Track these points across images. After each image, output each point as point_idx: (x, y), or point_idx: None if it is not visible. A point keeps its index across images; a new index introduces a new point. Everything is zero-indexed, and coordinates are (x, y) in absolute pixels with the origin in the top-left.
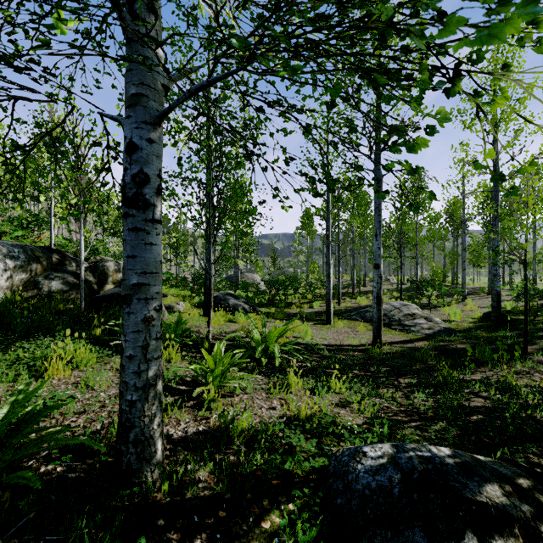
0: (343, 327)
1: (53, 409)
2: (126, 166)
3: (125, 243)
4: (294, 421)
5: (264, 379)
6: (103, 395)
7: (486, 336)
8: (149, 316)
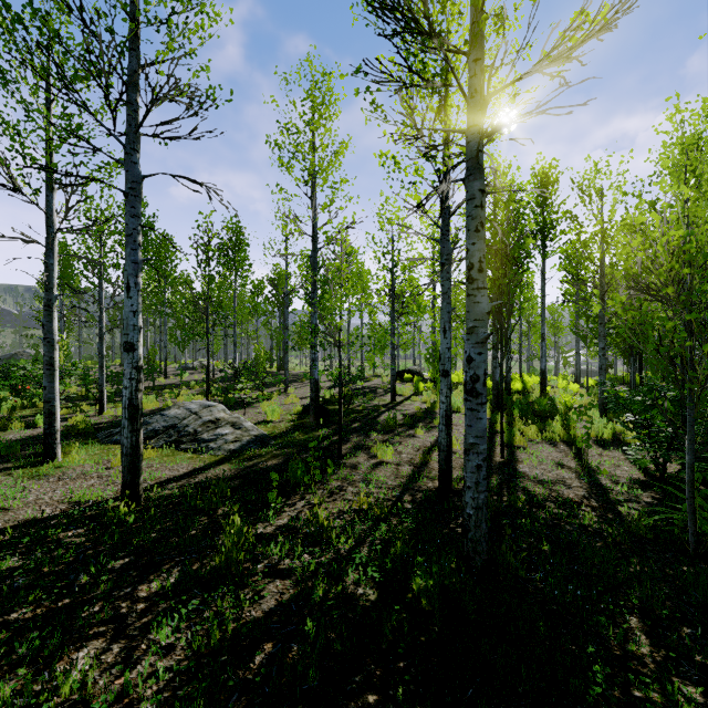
0: (81, 465)
1: None
2: None
3: None
4: None
5: None
6: None
7: (304, 439)
8: None
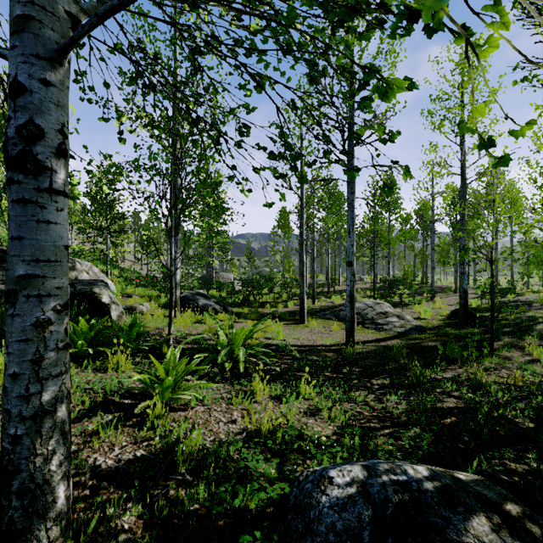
0: (317, 327)
1: None
2: (10, 115)
3: (9, 220)
4: (256, 436)
5: (226, 387)
6: None
7: (455, 333)
8: (44, 320)
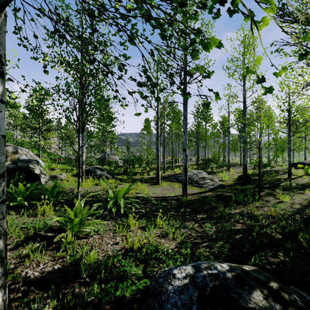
0: (166, 186)
1: None
2: None
3: None
4: (130, 251)
5: (113, 223)
6: None
7: (240, 188)
8: None
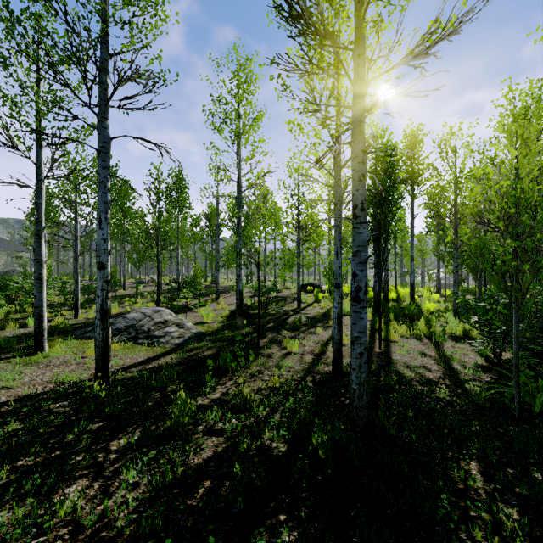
0: (63, 355)
1: None
2: None
3: None
4: None
5: None
6: None
7: (231, 335)
8: None
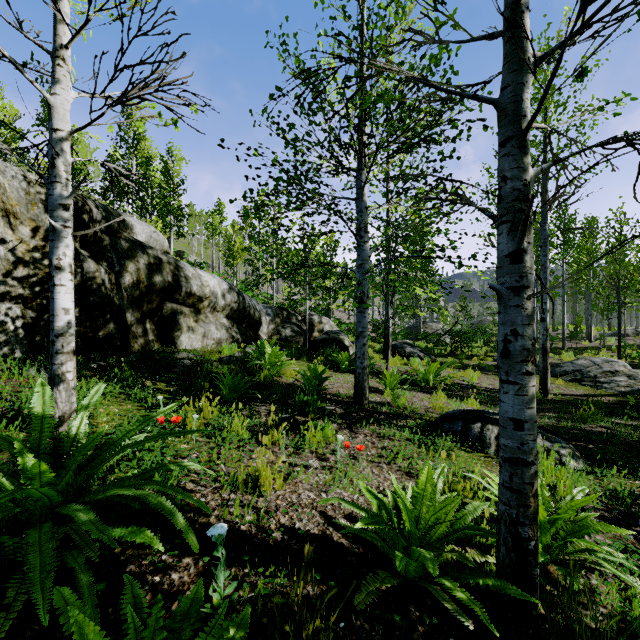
0: None
1: (330, 376)
2: (357, 289)
3: (357, 317)
4: (433, 408)
5: (422, 394)
6: (336, 384)
7: None
8: (365, 343)
